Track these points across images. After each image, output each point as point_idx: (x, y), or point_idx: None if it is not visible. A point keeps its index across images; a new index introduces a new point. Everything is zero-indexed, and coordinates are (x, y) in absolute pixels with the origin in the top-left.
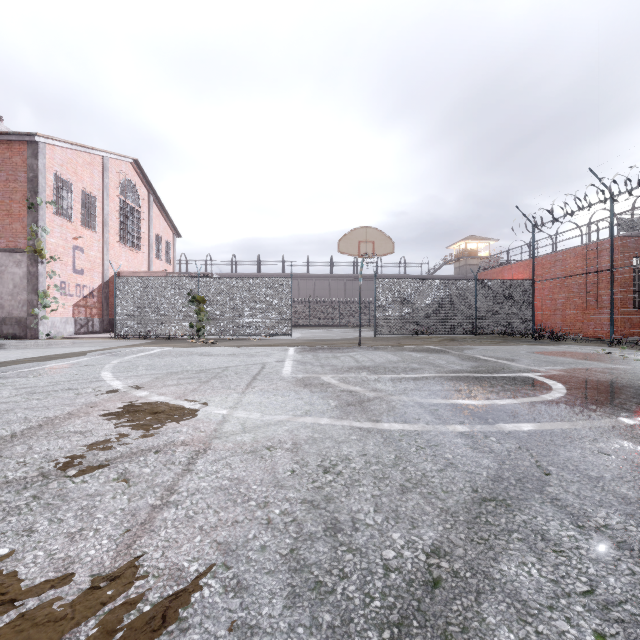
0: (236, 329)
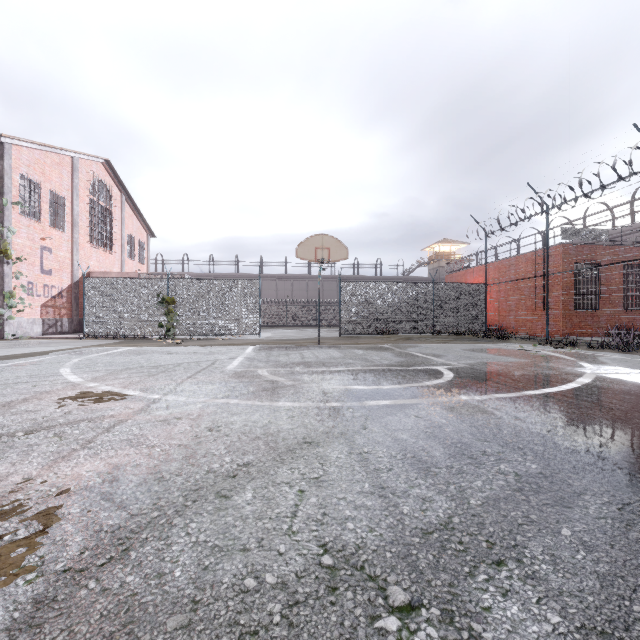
0: (205, 329)
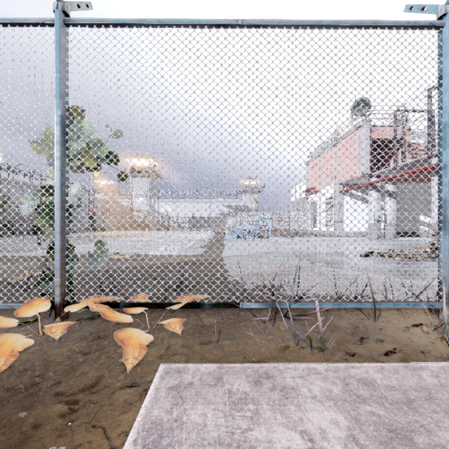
0: None
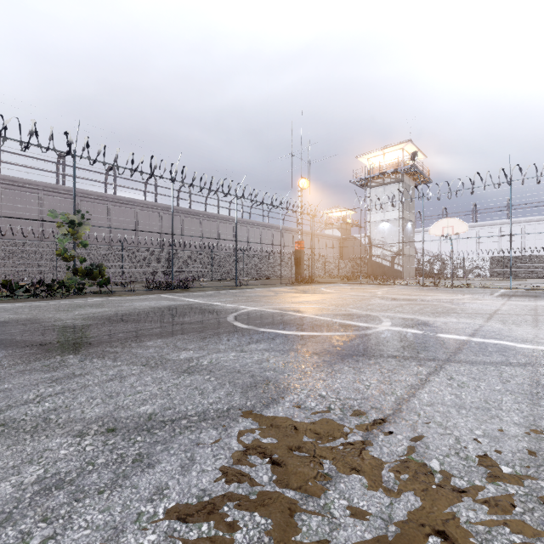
0: None
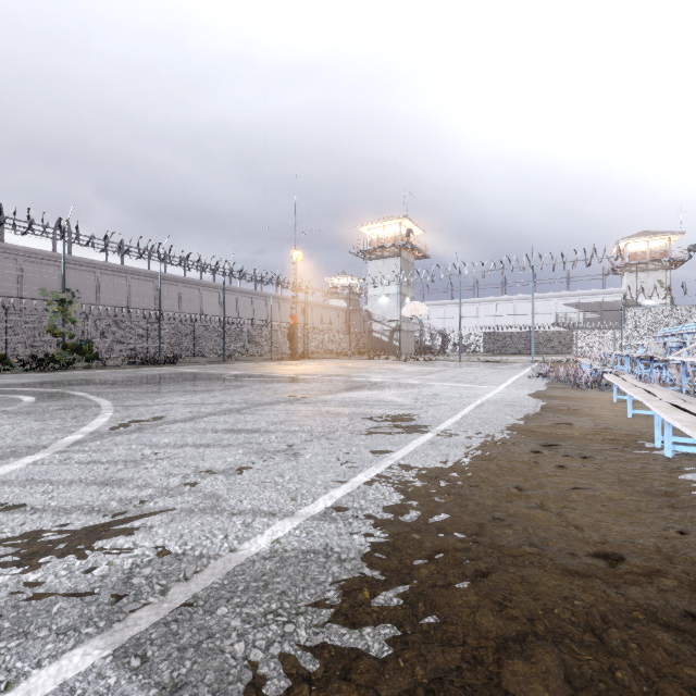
0: None
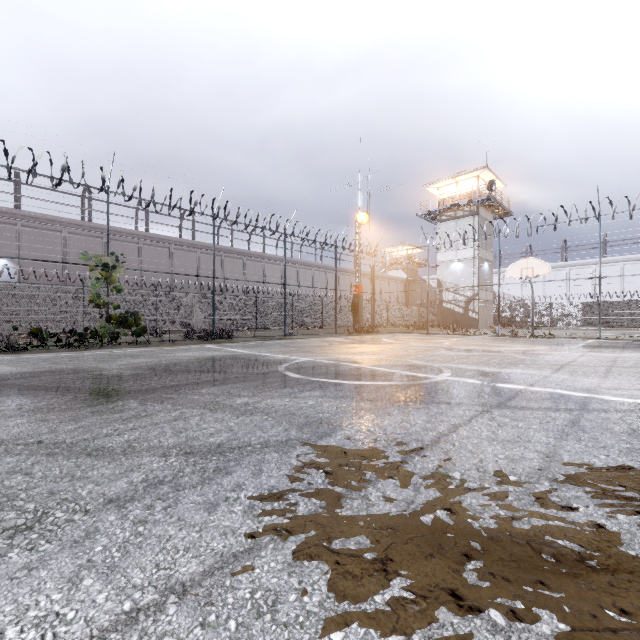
0: None
